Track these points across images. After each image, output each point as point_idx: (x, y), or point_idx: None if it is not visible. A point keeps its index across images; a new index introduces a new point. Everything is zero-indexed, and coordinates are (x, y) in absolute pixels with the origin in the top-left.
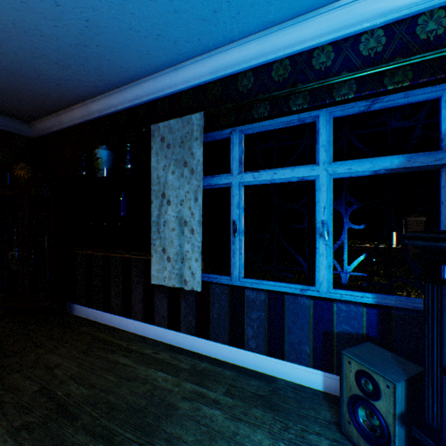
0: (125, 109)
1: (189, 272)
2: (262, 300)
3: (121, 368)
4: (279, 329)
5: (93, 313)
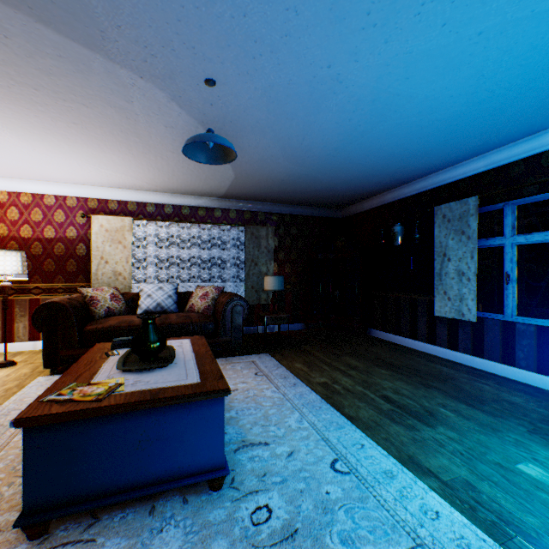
0: (412, 195)
1: (465, 308)
2: (531, 331)
3: (416, 361)
4: (547, 353)
5: (386, 336)
